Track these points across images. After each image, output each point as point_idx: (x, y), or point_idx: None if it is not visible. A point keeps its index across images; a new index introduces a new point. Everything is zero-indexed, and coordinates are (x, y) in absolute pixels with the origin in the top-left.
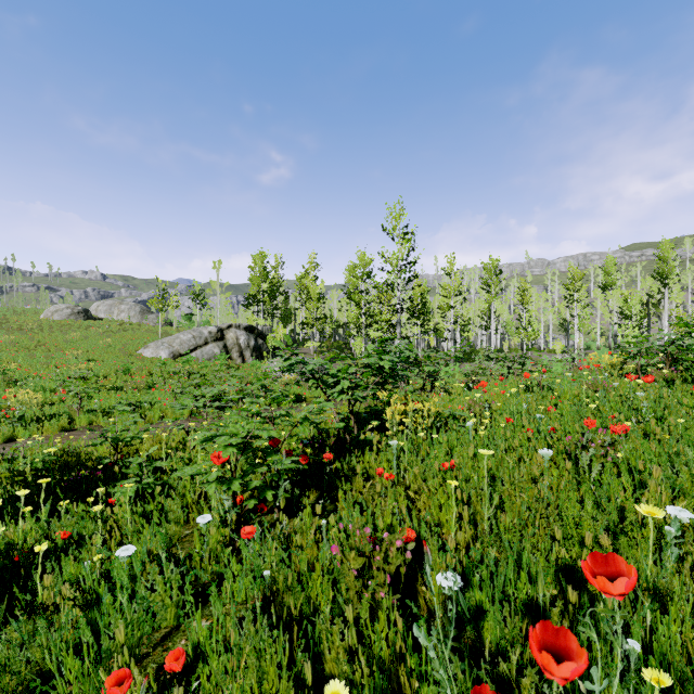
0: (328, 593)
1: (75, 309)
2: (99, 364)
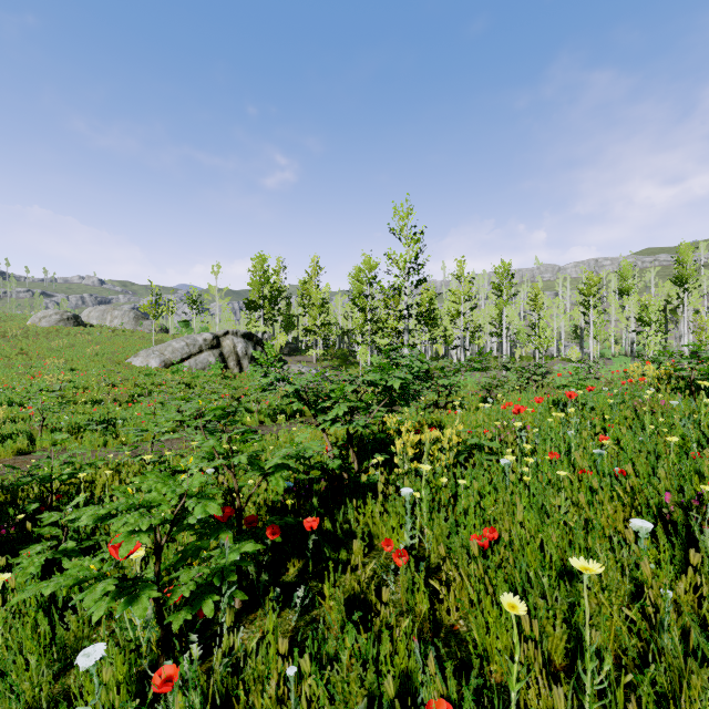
0: None
1: (64, 315)
2: (81, 374)
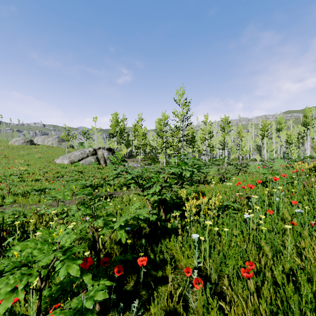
0: None
1: (26, 140)
2: (31, 167)
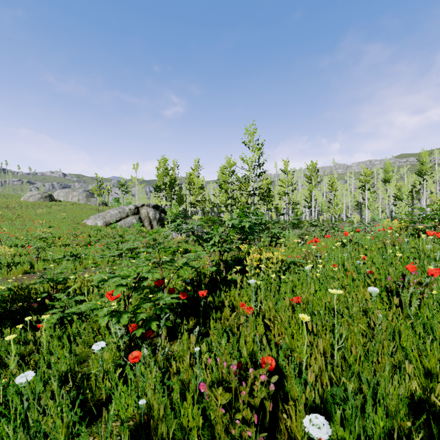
0: (198, 420)
1: (43, 194)
2: (56, 229)
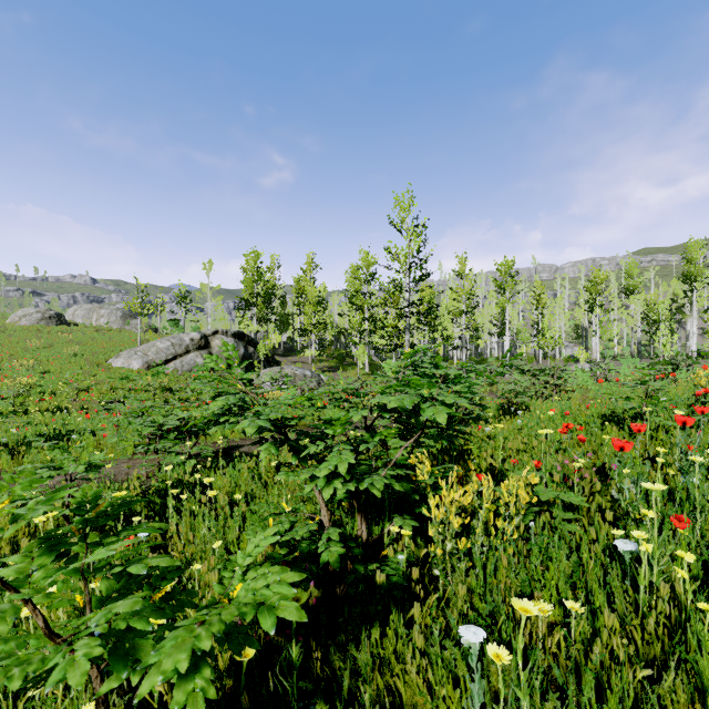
0: None
1: (46, 313)
2: (51, 378)
